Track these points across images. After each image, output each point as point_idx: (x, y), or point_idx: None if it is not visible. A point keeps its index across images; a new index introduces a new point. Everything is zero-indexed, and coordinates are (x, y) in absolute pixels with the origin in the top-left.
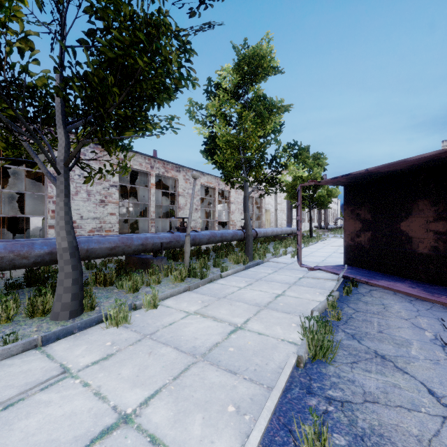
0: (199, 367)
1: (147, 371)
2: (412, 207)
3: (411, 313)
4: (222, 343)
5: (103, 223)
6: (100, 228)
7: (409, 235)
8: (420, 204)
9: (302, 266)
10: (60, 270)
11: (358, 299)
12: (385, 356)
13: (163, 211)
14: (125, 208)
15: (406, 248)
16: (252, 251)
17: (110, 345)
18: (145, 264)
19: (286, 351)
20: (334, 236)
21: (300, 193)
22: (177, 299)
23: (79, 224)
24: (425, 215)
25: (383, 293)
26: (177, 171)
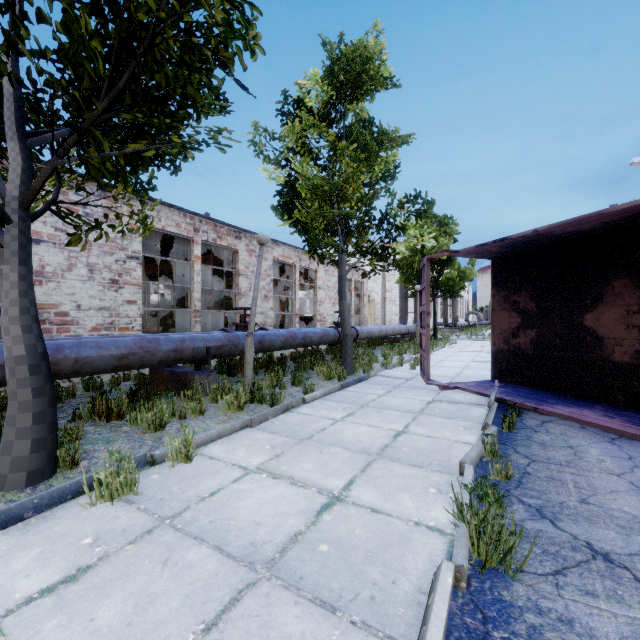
0: (260, 594)
1: (152, 611)
2: (603, 290)
3: (622, 462)
4: (306, 535)
5: (116, 316)
6: (111, 325)
7: (599, 333)
8: (617, 286)
9: (429, 383)
10: (10, 397)
11: (529, 439)
12: (611, 556)
13: (217, 301)
14: (160, 296)
15: (593, 355)
16: (352, 360)
17: (88, 544)
18: (181, 382)
19: (426, 550)
20: (467, 337)
21: (427, 269)
22: (228, 442)
23: (74, 318)
24: (625, 302)
25: (564, 427)
26: (236, 238)
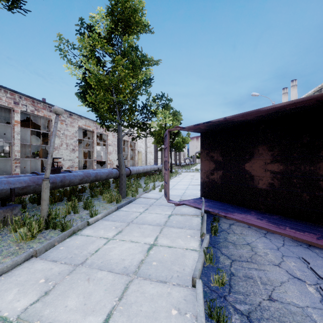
0: None
1: None
2: (254, 151)
3: (276, 253)
4: None
5: None
6: None
7: (252, 173)
8: (260, 149)
9: (169, 202)
10: None
11: (226, 240)
12: None
13: (44, 151)
14: (3, 147)
15: (249, 185)
16: (125, 189)
17: None
18: None
19: None
20: (186, 171)
21: (168, 137)
22: (4, 281)
23: None
24: (264, 158)
25: (241, 228)
26: (50, 111)
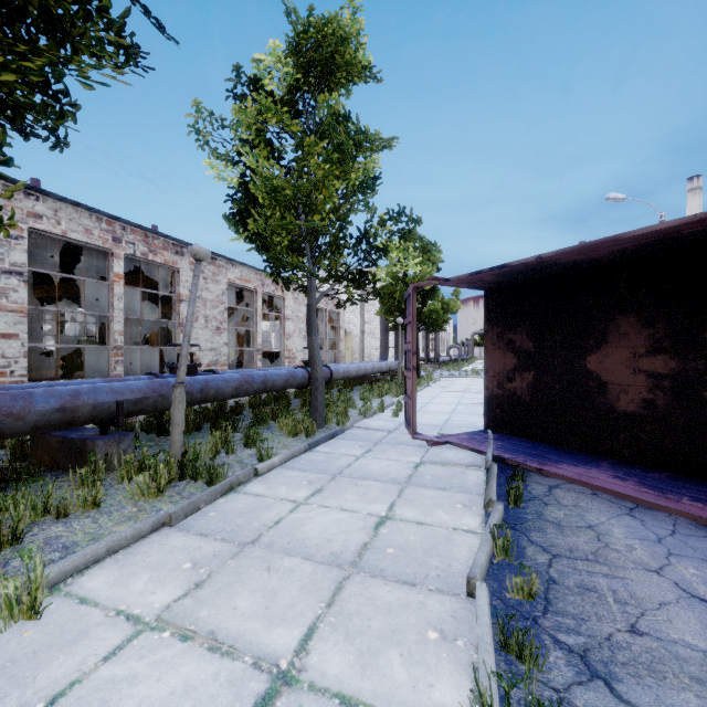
0: None
1: None
2: (607, 329)
3: (654, 548)
4: None
5: None
6: None
7: (602, 378)
8: (623, 325)
9: (416, 437)
10: None
11: (541, 517)
12: None
13: (159, 333)
14: (84, 325)
15: (596, 403)
16: (323, 409)
17: None
18: (77, 452)
19: None
20: (450, 374)
21: (413, 300)
22: (124, 561)
23: None
24: (632, 343)
25: (575, 495)
26: (176, 253)
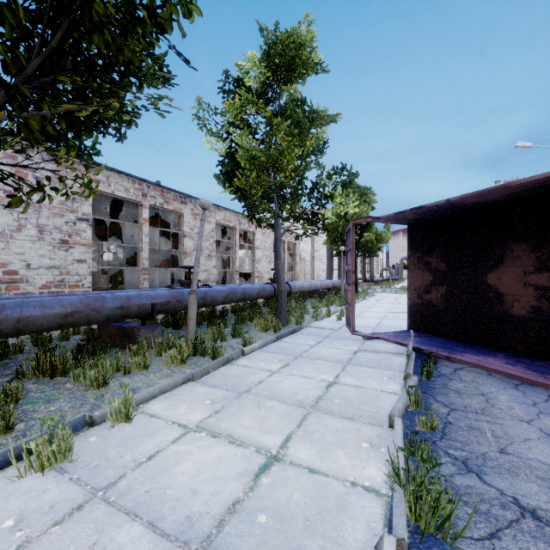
0: None
1: None
2: (504, 253)
3: (529, 409)
4: (244, 503)
5: (66, 274)
6: (61, 282)
7: (500, 290)
8: (516, 249)
9: (355, 334)
10: None
11: (446, 387)
12: (538, 513)
13: (166, 259)
14: (114, 254)
15: (495, 309)
16: (286, 313)
17: (9, 528)
18: (128, 336)
19: (364, 515)
20: (382, 290)
21: (352, 233)
22: (170, 398)
23: (23, 276)
24: (523, 264)
25: (474, 374)
26: (181, 203)
